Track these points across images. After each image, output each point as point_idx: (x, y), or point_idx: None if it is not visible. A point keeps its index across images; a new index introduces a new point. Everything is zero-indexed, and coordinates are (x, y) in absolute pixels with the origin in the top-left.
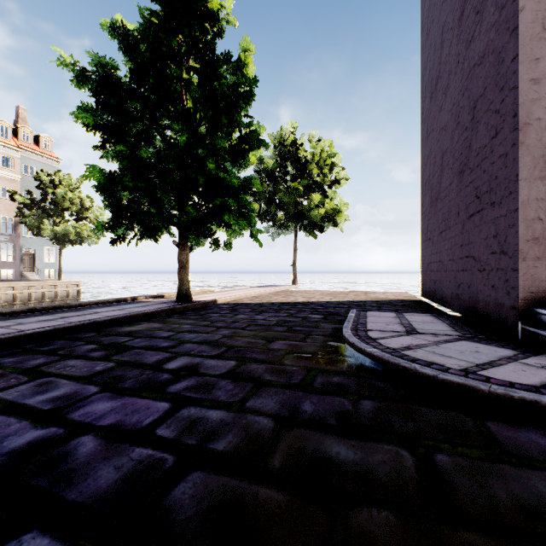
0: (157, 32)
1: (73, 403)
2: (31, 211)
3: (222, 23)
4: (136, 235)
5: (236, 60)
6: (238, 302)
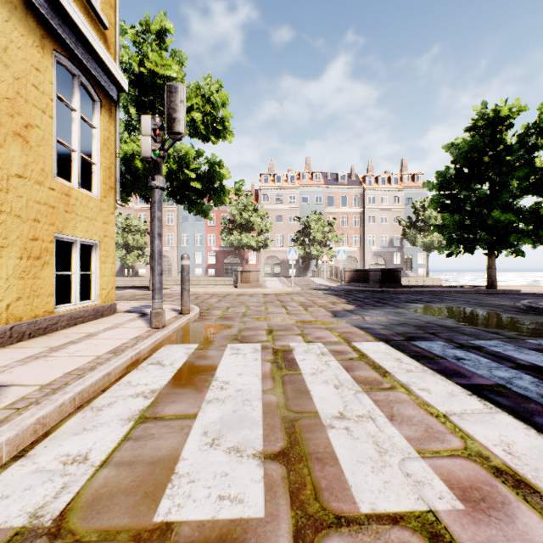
0: (465, 154)
1: (422, 298)
2: (410, 230)
3: (512, 117)
4: (459, 251)
5: (534, 123)
6: (541, 293)
